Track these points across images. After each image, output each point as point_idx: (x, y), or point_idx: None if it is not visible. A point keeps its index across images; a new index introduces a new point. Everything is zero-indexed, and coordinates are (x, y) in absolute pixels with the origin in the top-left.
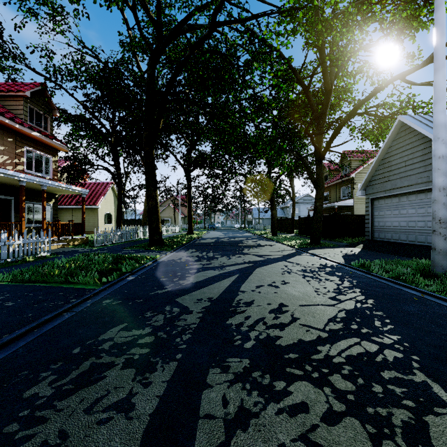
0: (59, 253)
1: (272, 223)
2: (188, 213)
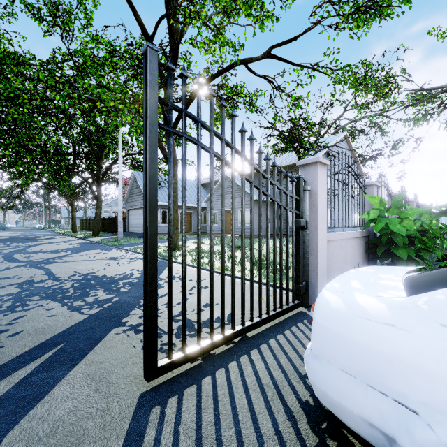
0: None
1: (72, 222)
2: None
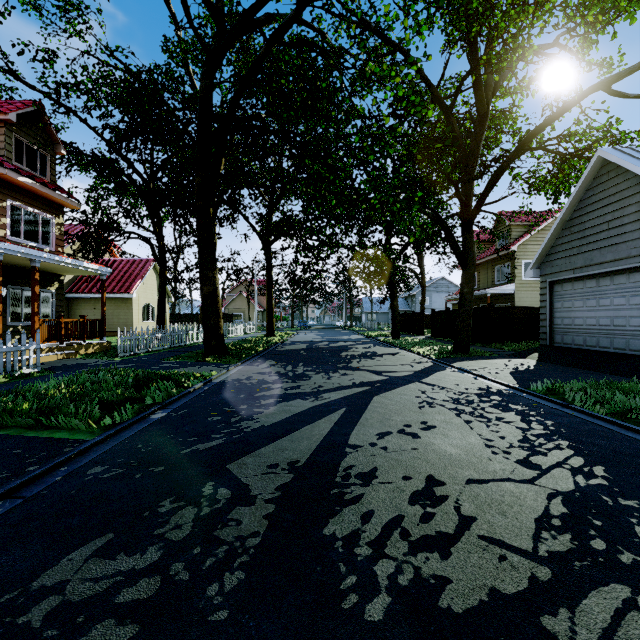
0: (54, 369)
1: (392, 319)
2: (267, 305)
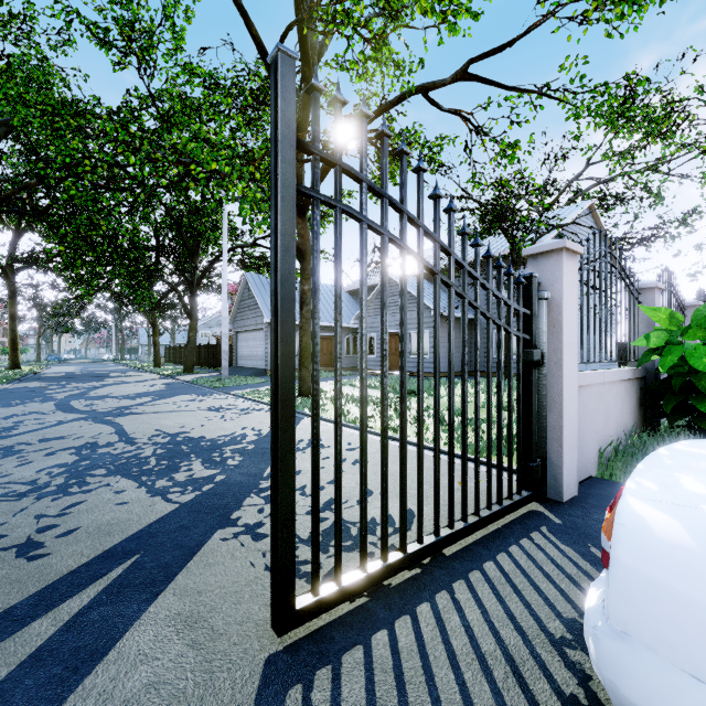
0: None
1: (154, 352)
2: (10, 336)
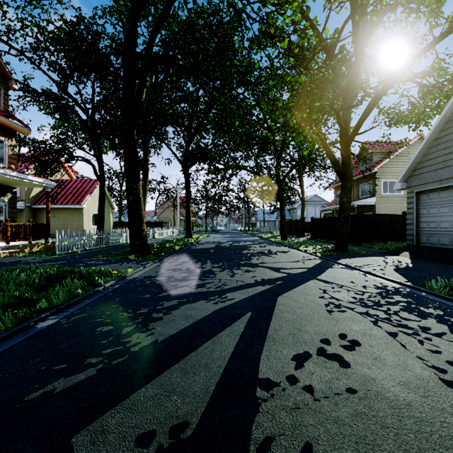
0: None
1: (281, 225)
2: (186, 214)
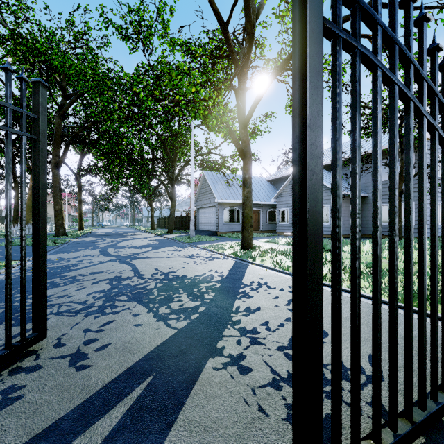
0: None
1: (151, 221)
2: (78, 212)
